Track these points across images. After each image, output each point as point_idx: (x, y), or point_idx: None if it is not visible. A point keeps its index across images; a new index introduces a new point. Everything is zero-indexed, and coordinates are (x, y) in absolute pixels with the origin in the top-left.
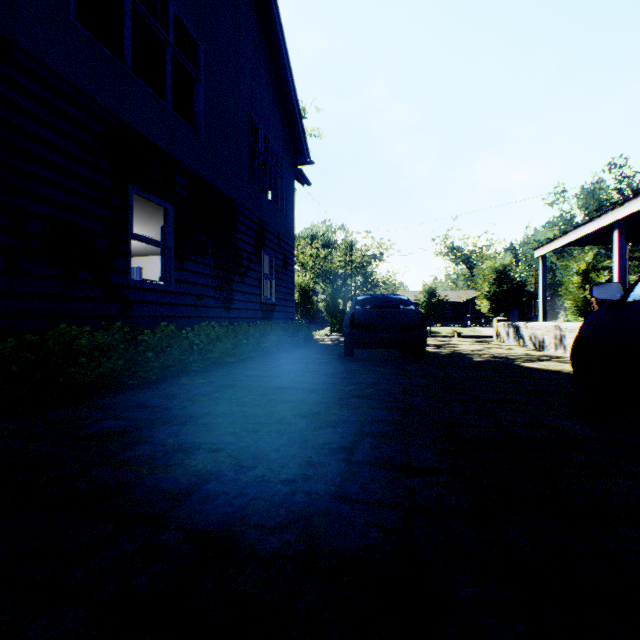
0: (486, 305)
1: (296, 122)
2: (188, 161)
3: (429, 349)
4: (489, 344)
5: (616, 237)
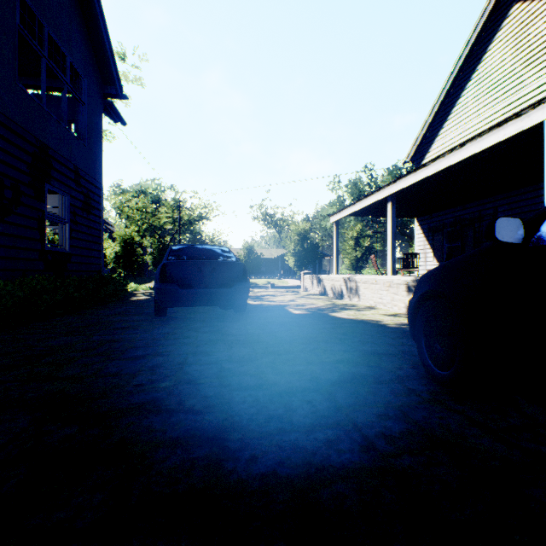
0: (293, 261)
1: (102, 41)
2: None
3: (250, 301)
4: (300, 294)
5: (390, 208)
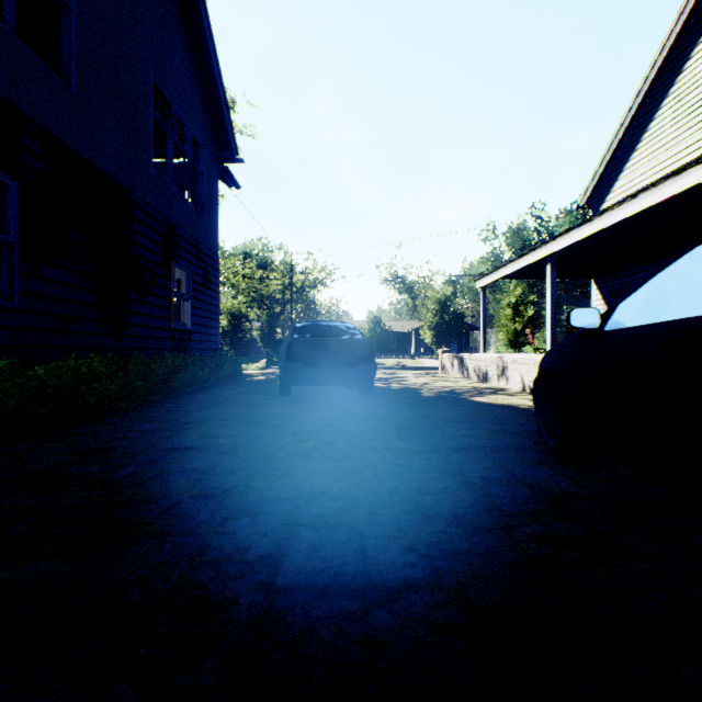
0: (430, 336)
1: (221, 107)
2: (47, 119)
3: (377, 384)
4: (436, 376)
5: (549, 271)
